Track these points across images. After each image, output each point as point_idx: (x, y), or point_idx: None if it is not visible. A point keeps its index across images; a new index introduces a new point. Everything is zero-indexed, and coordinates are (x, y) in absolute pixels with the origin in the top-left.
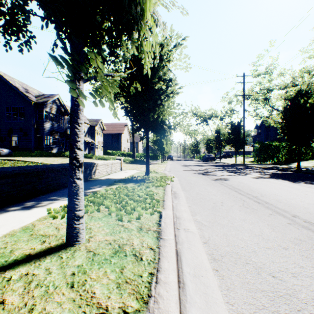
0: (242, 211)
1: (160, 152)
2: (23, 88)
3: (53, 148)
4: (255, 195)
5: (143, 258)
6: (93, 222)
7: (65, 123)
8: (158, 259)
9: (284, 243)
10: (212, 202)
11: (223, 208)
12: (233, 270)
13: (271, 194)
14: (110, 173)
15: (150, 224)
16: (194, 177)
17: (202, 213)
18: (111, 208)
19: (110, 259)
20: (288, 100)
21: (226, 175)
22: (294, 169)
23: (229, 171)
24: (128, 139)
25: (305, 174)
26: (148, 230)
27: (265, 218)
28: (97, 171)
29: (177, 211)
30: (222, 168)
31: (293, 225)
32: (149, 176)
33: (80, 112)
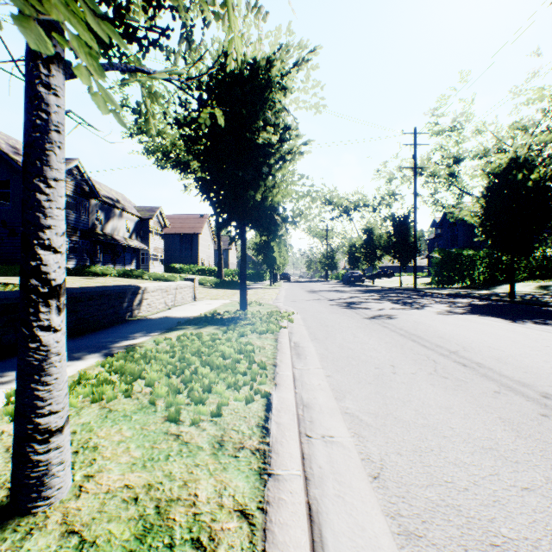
0: (439, 386)
1: (268, 267)
2: (8, 145)
3: (67, 260)
4: (452, 348)
5: None
6: (109, 427)
7: (91, 214)
8: None
9: None
10: (373, 365)
11: (398, 379)
12: None
13: (481, 346)
14: (171, 307)
15: (245, 430)
16: (331, 313)
17: (358, 392)
18: (156, 388)
19: None
20: (495, 175)
21: (389, 308)
22: (504, 296)
23: (393, 301)
24: (211, 244)
25: (527, 307)
26: (239, 450)
27: (490, 401)
28: (145, 302)
29: (304, 388)
30: (380, 296)
31: None
32: (246, 312)
33: (53, 148)
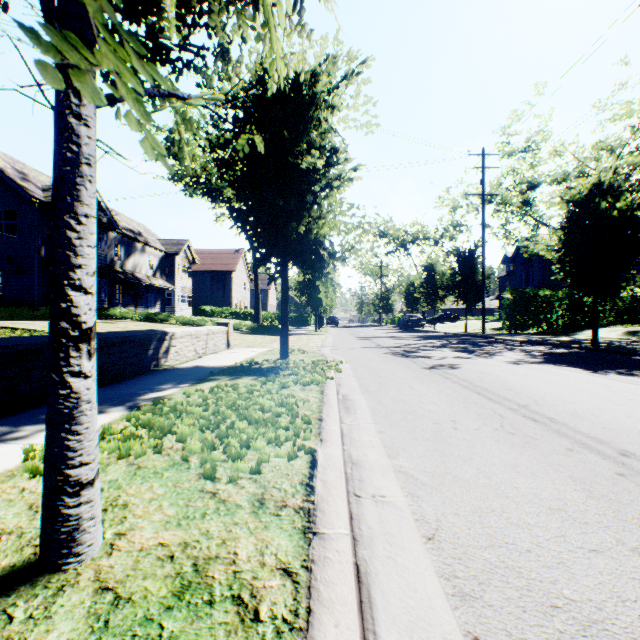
0: (504, 443)
1: (313, 309)
2: (15, 170)
3: None
4: (522, 401)
5: (263, 611)
6: (138, 485)
7: (109, 248)
8: (306, 615)
9: (630, 534)
10: (431, 420)
11: (459, 435)
12: (523, 634)
13: (556, 399)
14: (202, 355)
15: (288, 488)
16: (385, 363)
17: (413, 449)
18: (189, 443)
19: (159, 621)
20: (575, 204)
21: (452, 357)
22: (585, 343)
23: (457, 349)
24: (247, 283)
25: (611, 355)
26: (282, 508)
27: (561, 460)
28: (173, 350)
29: (354, 445)
30: (442, 343)
31: (632, 479)
32: (288, 361)
33: (83, 182)
